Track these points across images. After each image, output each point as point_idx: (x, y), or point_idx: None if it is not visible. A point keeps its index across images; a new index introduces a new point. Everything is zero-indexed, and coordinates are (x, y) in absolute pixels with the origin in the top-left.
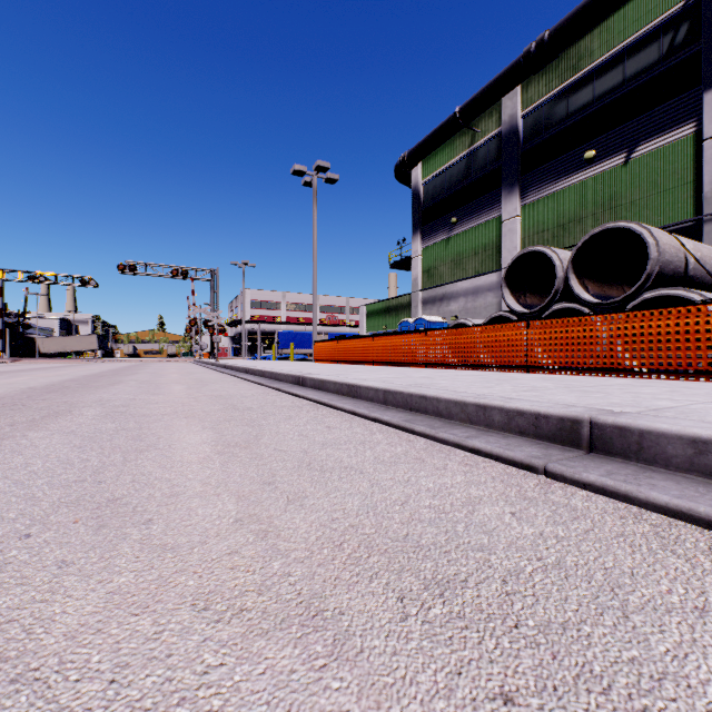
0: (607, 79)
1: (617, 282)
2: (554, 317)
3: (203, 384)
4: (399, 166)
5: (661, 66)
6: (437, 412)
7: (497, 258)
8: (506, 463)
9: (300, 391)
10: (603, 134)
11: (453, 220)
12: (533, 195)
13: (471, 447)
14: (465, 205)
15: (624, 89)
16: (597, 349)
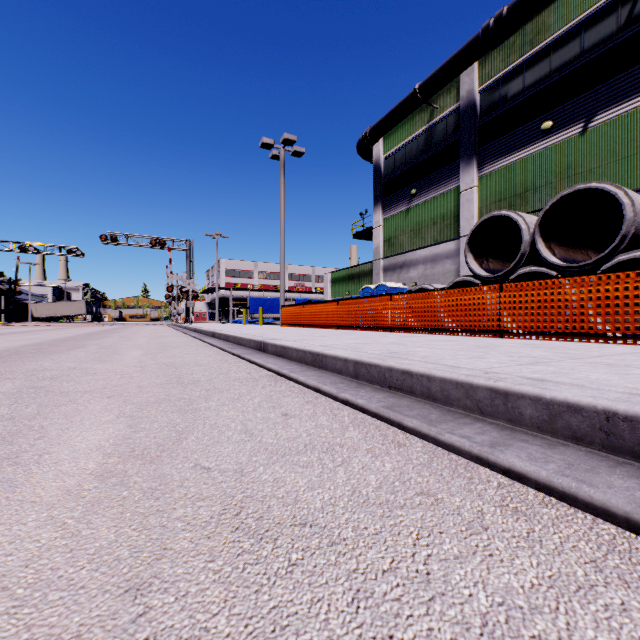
0: (564, 52)
1: (582, 246)
2: (531, 279)
3: (163, 349)
4: (362, 142)
5: (619, 36)
6: (428, 394)
7: (455, 227)
8: (587, 510)
9: (260, 358)
10: (560, 105)
11: (412, 192)
12: (490, 166)
13: (505, 467)
14: (424, 177)
15: (582, 61)
16: (567, 313)
